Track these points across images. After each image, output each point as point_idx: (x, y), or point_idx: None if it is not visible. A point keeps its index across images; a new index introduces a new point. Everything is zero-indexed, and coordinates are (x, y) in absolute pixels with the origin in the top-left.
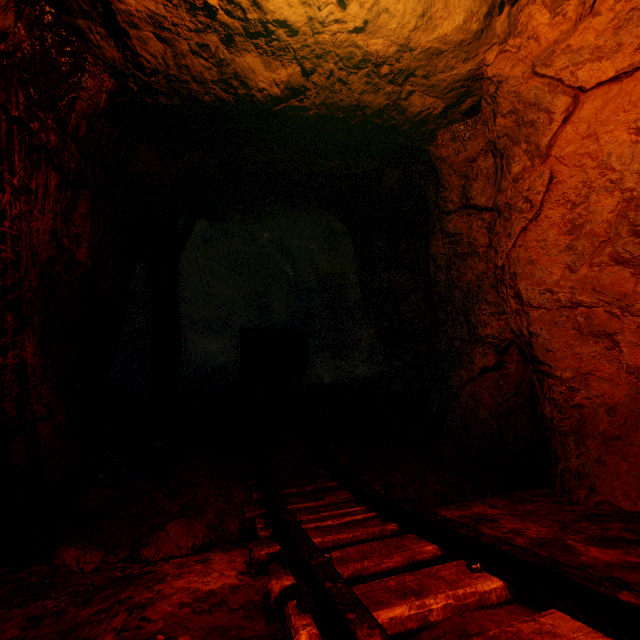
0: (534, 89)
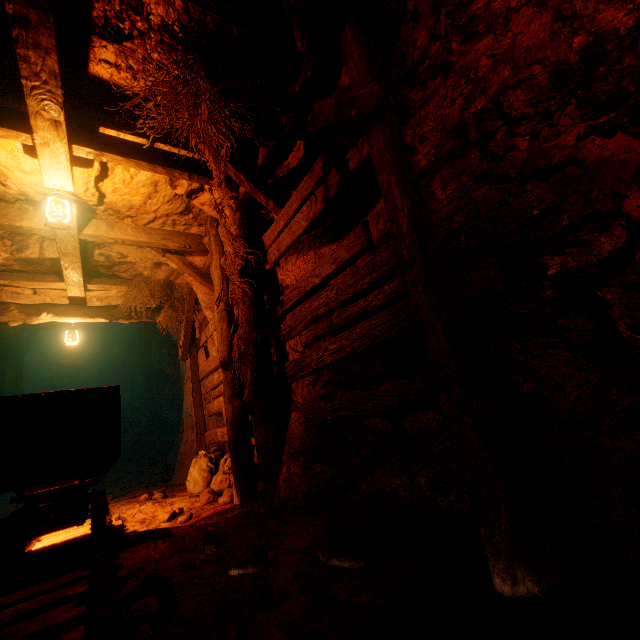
0: None
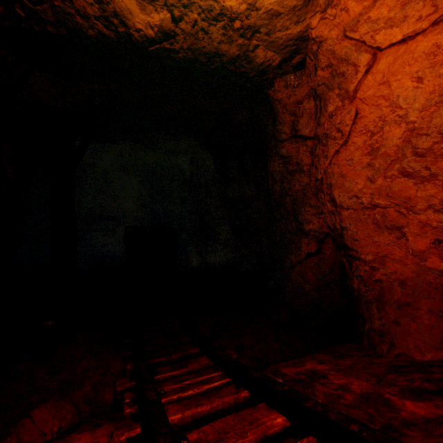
0: (345, 48)
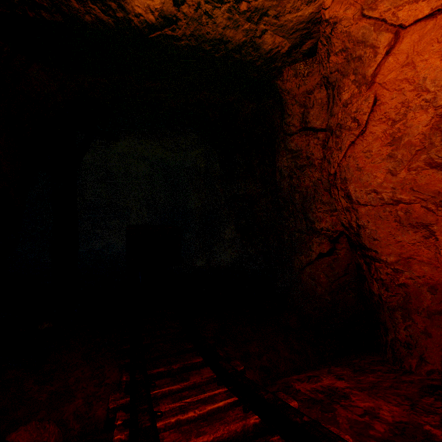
0: (362, 29)
